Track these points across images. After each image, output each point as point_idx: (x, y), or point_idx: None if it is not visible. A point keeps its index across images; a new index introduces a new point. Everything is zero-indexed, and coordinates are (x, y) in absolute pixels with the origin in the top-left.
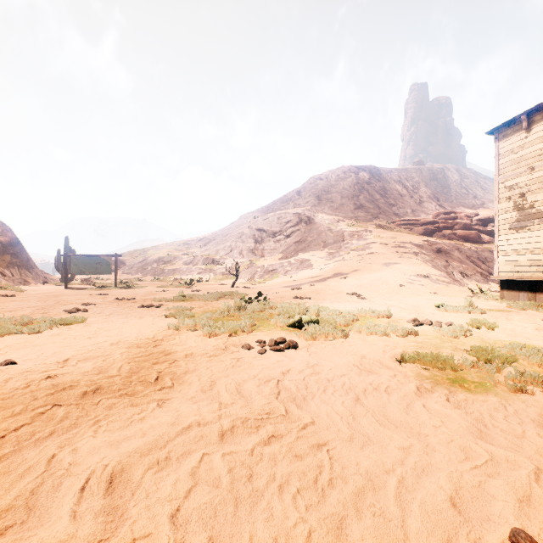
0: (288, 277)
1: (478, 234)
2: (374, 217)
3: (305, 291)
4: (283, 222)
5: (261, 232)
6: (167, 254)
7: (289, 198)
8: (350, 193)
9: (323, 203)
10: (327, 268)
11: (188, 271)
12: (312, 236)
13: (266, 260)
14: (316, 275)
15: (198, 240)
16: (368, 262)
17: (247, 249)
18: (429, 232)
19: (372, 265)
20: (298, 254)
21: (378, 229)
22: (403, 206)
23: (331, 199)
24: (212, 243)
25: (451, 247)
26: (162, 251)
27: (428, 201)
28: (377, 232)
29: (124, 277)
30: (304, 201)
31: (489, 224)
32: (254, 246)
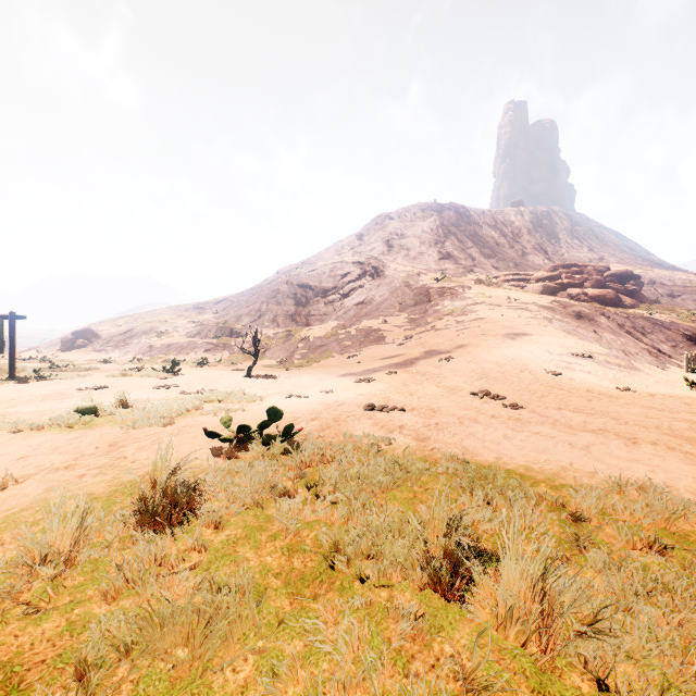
0: (346, 356)
1: (617, 295)
2: (468, 271)
3: (384, 386)
4: (339, 275)
5: (306, 290)
6: (164, 323)
7: (347, 243)
8: (433, 238)
9: (395, 250)
10: (409, 342)
11: (190, 348)
12: (382, 294)
13: (313, 330)
14: (395, 353)
15: (216, 303)
16: (478, 333)
17: (284, 315)
18: (550, 291)
19: (487, 337)
20: (361, 321)
21: (479, 285)
22: (503, 258)
23: (406, 246)
24: (233, 306)
25: (594, 311)
26: (160, 318)
27: (534, 253)
28: (478, 288)
29: (91, 357)
30: (367, 248)
31: (627, 281)
32: (296, 310)
